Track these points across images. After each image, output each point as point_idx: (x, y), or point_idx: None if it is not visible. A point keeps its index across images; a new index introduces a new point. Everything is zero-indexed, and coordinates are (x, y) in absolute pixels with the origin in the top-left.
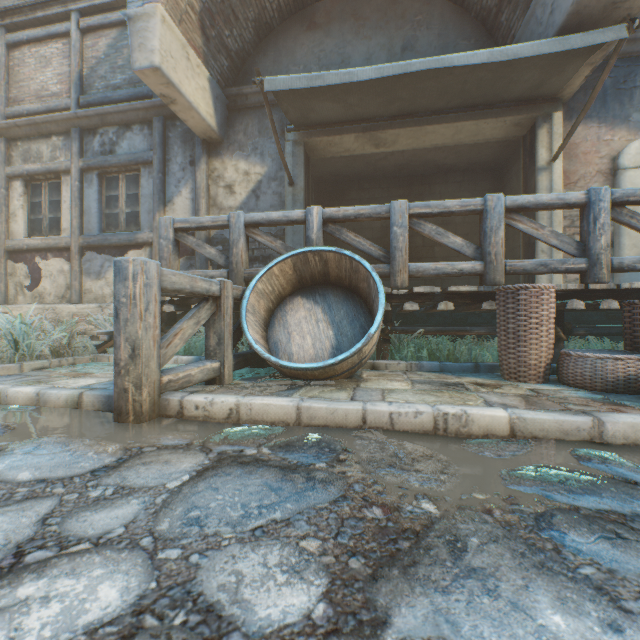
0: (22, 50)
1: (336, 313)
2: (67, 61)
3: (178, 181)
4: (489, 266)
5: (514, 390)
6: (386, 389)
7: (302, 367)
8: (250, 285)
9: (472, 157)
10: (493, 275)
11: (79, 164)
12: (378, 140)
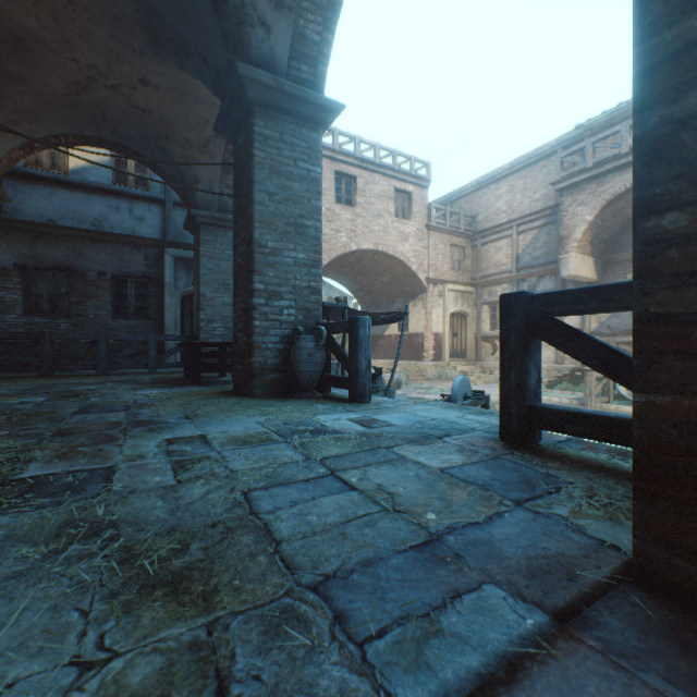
0: (487, 245)
1: None
2: (509, 248)
3: None
4: None
5: None
6: None
7: None
8: None
9: None
10: None
11: None
12: None
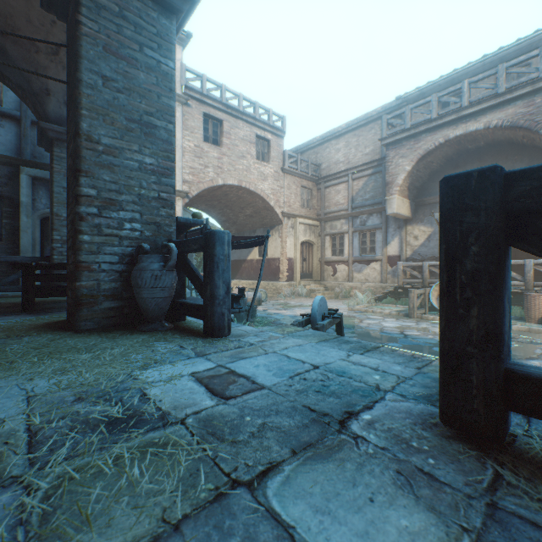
0: (329, 188)
1: None
2: (346, 191)
3: (392, 235)
4: (525, 284)
5: (518, 324)
6: None
7: None
8: (431, 288)
9: None
10: (527, 287)
11: (351, 230)
12: None
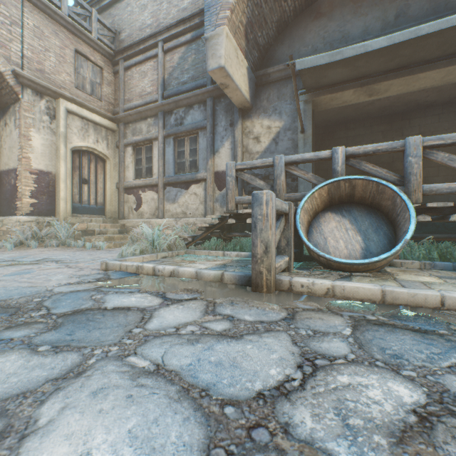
0: (132, 70)
1: (361, 224)
2: (156, 72)
3: (222, 138)
4: None
5: None
6: (423, 281)
7: (351, 262)
8: (300, 205)
9: (454, 92)
10: None
11: (163, 133)
12: (372, 91)
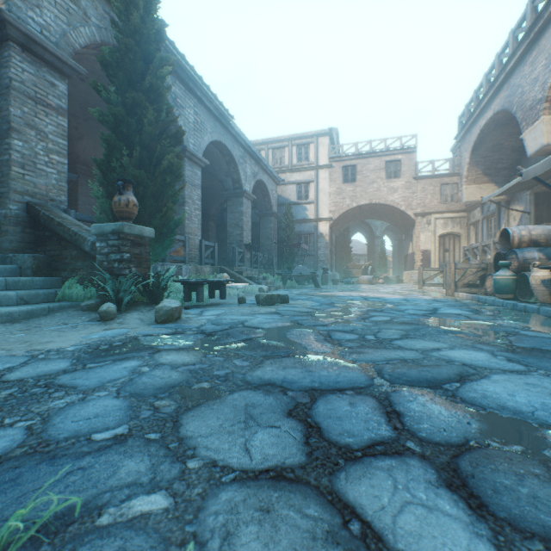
0: None
1: None
2: None
3: (502, 218)
4: None
5: None
6: None
7: None
8: None
9: None
10: None
11: (481, 217)
12: None
